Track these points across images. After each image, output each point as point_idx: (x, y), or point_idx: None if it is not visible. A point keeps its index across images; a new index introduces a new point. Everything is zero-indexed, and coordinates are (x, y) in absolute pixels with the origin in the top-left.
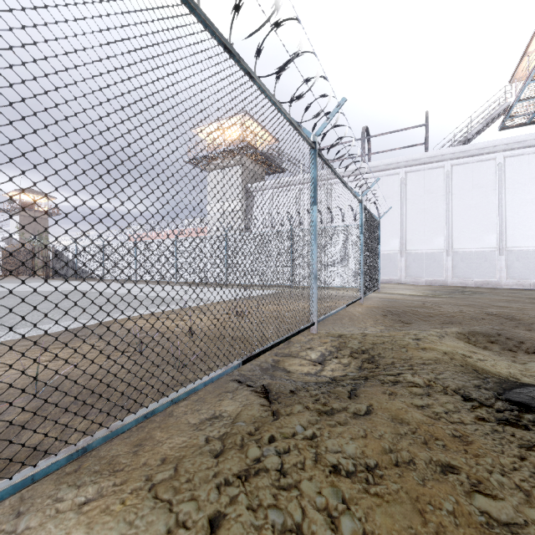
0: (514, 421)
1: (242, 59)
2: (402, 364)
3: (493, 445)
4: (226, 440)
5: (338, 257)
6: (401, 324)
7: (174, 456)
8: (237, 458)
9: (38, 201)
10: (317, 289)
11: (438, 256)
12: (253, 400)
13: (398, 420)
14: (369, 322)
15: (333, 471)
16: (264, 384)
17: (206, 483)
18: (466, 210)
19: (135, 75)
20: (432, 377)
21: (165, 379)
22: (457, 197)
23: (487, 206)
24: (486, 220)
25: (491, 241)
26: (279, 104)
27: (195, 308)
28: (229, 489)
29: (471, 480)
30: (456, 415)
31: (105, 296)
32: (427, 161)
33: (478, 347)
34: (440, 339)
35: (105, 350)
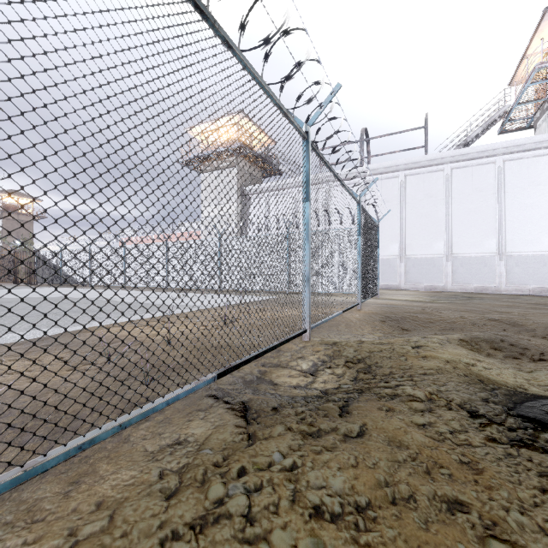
0: (530, 442)
1: (217, 24)
2: (401, 374)
3: (508, 473)
4: (185, 474)
5: (336, 261)
6: (400, 331)
7: (114, 499)
8: (194, 500)
9: (22, 203)
10: (309, 293)
11: (438, 261)
12: (228, 420)
13: (396, 443)
14: (367, 328)
15: (315, 514)
16: (244, 399)
17: (146, 538)
18: (465, 214)
19: (66, 14)
20: (434, 389)
21: (129, 395)
22: (457, 201)
23: (487, 210)
24: (485, 224)
25: (490, 246)
26: (265, 84)
27: (181, 314)
28: (177, 546)
29: (484, 521)
30: (463, 435)
31: (87, 302)
32: (427, 164)
33: (481, 354)
34: (441, 347)
35: (69, 362)
